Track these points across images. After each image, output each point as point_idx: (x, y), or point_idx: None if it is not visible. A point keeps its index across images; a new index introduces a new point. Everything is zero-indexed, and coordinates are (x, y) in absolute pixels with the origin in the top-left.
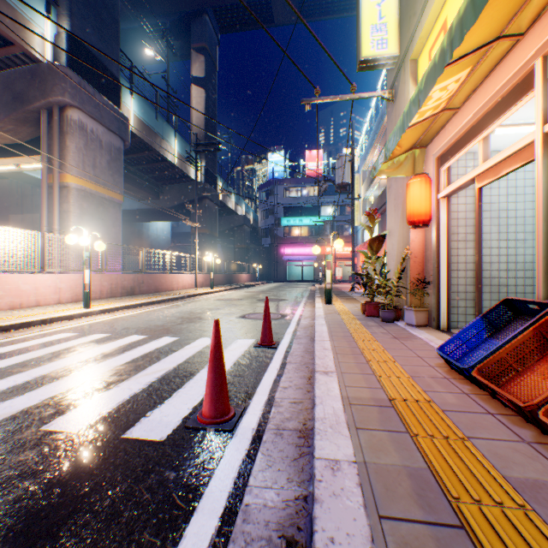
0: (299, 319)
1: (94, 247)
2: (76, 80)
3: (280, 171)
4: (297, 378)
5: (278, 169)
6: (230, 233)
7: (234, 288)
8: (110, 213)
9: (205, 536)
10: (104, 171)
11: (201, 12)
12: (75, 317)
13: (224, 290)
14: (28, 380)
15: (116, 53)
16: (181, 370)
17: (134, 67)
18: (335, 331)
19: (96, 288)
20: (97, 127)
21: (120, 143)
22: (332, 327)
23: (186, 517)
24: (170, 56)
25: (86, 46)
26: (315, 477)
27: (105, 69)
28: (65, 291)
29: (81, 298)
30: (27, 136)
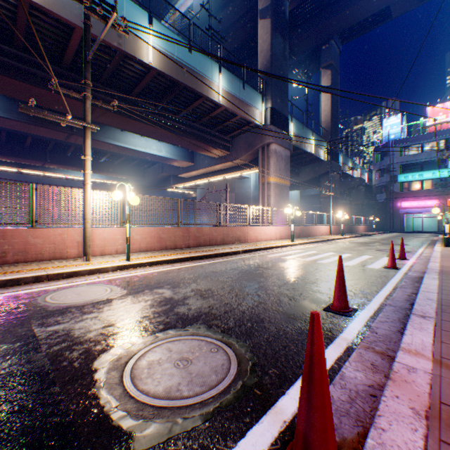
0: (420, 253)
1: (279, 212)
2: (273, 129)
3: (395, 133)
4: (420, 266)
5: (393, 131)
6: (346, 192)
7: (356, 236)
8: (284, 193)
9: (400, 275)
10: (282, 171)
11: (327, 40)
12: (292, 245)
13: (349, 237)
14: (317, 258)
15: (286, 104)
16: (366, 261)
17: (292, 105)
18: (444, 256)
19: (286, 233)
20: (280, 149)
21: (288, 153)
22: (443, 255)
23: (394, 274)
24: (303, 76)
25: (276, 109)
26: (426, 269)
27: (283, 116)
28: (277, 234)
29: (281, 238)
30: (249, 160)
